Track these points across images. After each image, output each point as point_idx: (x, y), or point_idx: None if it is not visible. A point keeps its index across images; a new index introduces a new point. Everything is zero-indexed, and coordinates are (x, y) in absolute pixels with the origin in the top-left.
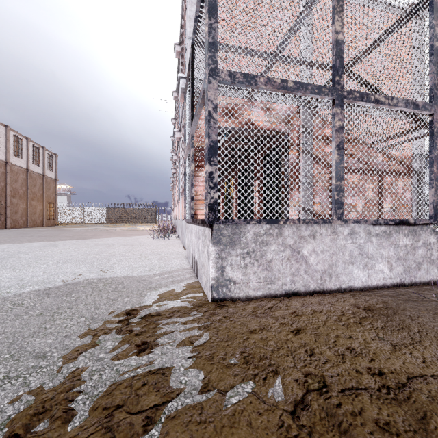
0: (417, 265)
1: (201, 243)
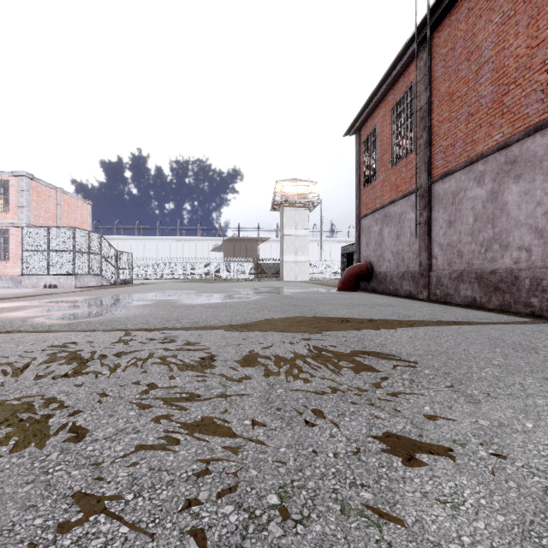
0: (99, 283)
1: (64, 279)
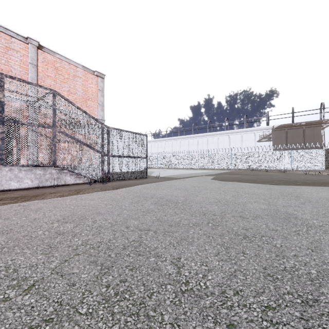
0: (46, 180)
1: None
